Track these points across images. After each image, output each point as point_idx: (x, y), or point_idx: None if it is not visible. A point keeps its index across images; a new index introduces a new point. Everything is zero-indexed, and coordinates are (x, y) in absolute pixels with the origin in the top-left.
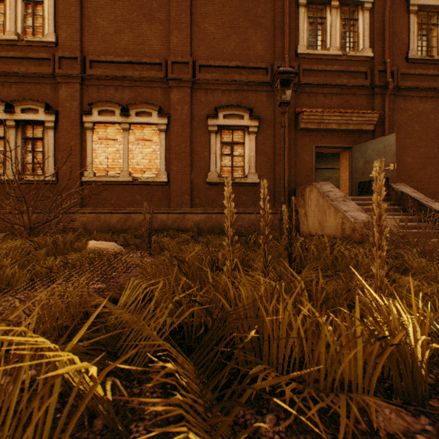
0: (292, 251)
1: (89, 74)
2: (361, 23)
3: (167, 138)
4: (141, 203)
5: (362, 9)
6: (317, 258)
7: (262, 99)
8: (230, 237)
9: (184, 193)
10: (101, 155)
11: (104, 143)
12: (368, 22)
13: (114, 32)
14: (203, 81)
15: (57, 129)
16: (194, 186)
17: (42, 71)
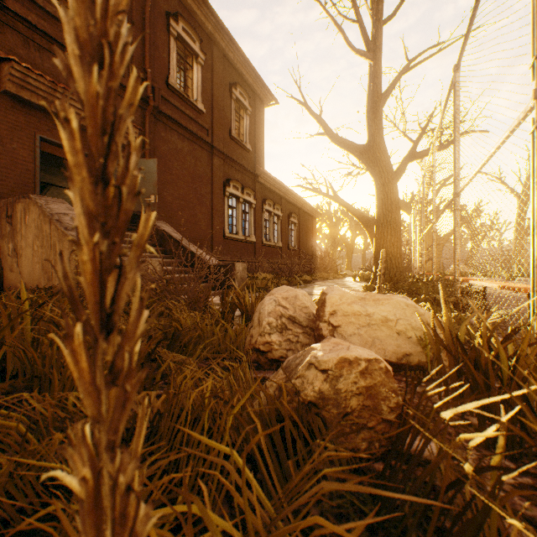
0: None
1: None
2: None
3: None
4: None
5: None
6: None
7: None
8: None
9: None
10: None
11: None
12: None
13: None
14: None
15: None
16: None
17: None
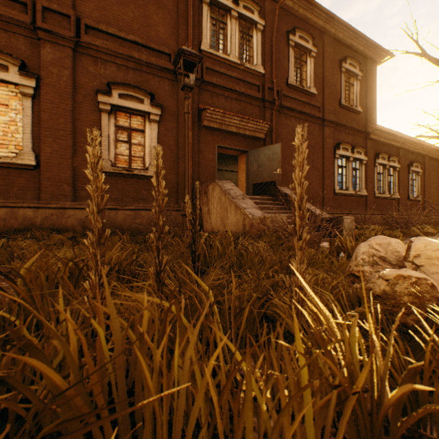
0: (196, 248)
1: None
2: (256, 41)
3: (36, 106)
4: None
5: (256, 29)
6: (223, 255)
7: (165, 87)
8: (96, 230)
9: (64, 182)
10: None
11: None
12: (260, 42)
13: None
14: (91, 46)
15: None
16: (78, 174)
17: None
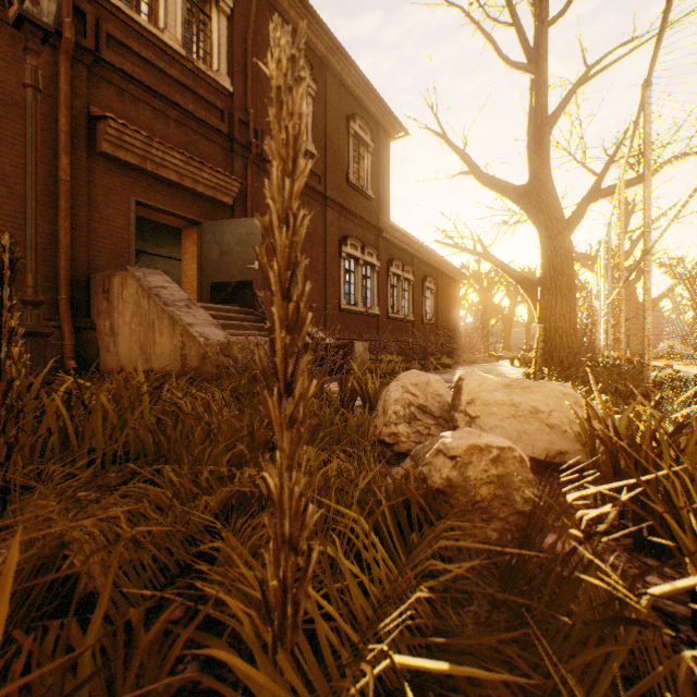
0: (1, 425)
1: None
2: (217, 29)
3: None
4: None
5: (218, 8)
6: (118, 428)
7: None
8: None
9: None
10: None
11: None
12: (226, 34)
13: None
14: None
15: None
16: None
17: None
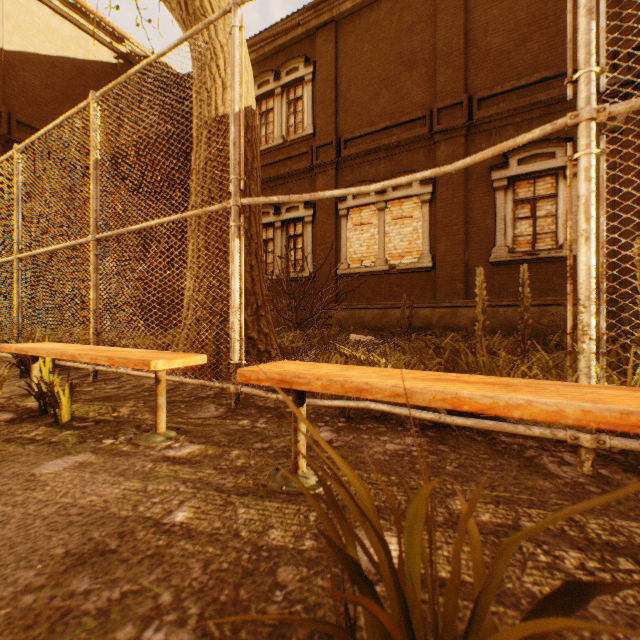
0: None
1: (343, 156)
2: None
3: (432, 210)
4: (399, 296)
5: None
6: None
7: None
8: (480, 321)
9: (455, 279)
10: (355, 243)
11: (358, 230)
12: None
13: (369, 99)
14: (483, 120)
15: (314, 223)
16: (470, 269)
17: (301, 167)
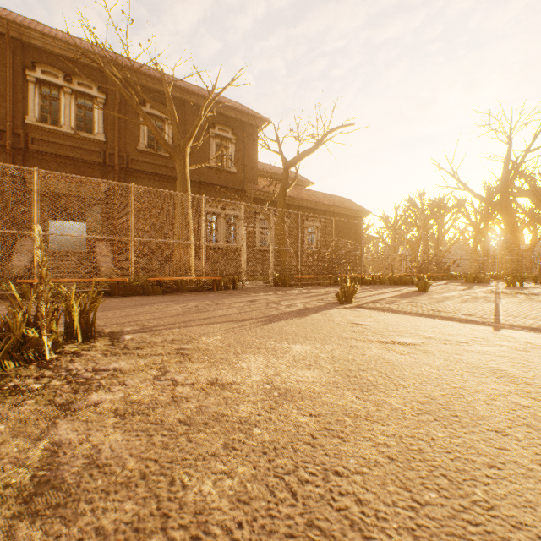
0: None
1: None
2: (97, 112)
3: None
4: None
5: (97, 102)
6: None
7: None
8: None
9: None
10: None
11: None
12: (102, 113)
13: None
14: None
15: None
16: None
17: None
